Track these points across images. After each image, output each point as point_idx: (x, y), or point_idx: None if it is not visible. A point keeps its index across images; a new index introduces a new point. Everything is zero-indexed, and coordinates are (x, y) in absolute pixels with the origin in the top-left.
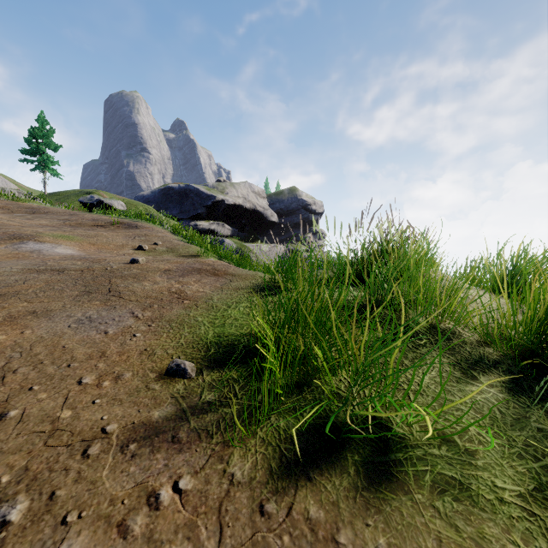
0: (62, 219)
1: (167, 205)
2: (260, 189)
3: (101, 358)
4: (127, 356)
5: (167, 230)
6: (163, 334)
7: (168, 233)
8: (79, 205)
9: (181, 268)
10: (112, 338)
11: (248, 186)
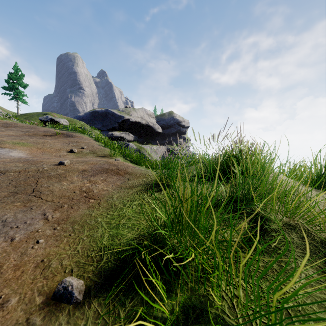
0: (24, 131)
1: (94, 122)
2: (151, 112)
3: None
4: (21, 271)
5: (92, 138)
6: (63, 239)
7: (92, 140)
8: (39, 121)
9: (94, 168)
10: (15, 247)
11: (144, 110)
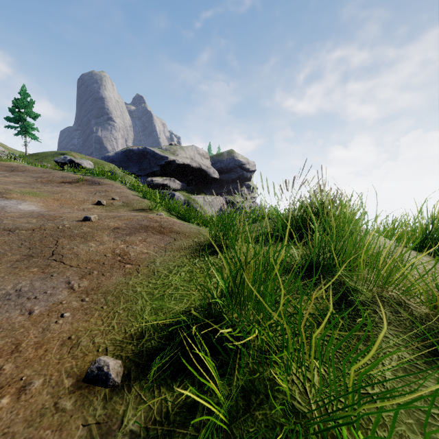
0: (35, 177)
1: (128, 164)
2: (204, 151)
3: (12, 354)
4: (44, 350)
5: (125, 186)
6: (94, 312)
7: (125, 189)
8: (54, 163)
9: (130, 225)
10: (35, 321)
11: (195, 149)
